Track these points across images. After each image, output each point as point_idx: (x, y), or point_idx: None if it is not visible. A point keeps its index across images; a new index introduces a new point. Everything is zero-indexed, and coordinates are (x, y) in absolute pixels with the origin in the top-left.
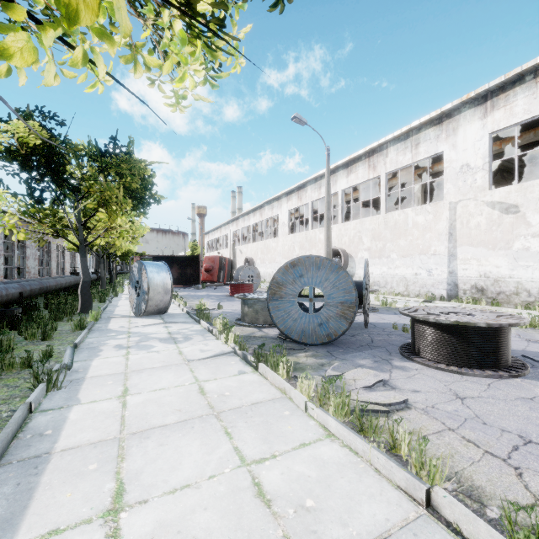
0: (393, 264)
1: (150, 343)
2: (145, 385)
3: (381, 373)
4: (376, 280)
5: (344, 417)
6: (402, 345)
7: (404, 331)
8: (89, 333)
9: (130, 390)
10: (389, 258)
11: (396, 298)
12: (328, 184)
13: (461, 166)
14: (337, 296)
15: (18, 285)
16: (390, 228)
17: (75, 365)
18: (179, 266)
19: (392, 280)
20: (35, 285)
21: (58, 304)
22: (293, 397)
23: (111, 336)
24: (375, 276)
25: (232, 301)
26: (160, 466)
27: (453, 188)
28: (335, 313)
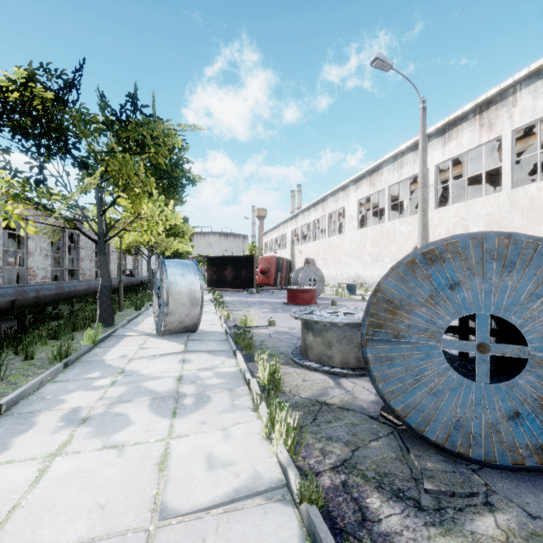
0: None
1: (130, 408)
2: None
3: None
4: None
5: None
6: None
7: None
8: (68, 368)
9: None
10: None
11: None
12: (424, 151)
13: None
14: None
15: (15, 290)
16: (520, 210)
17: None
18: (233, 268)
19: None
20: (49, 289)
21: (71, 314)
22: None
23: (88, 380)
24: None
25: (288, 311)
26: None
27: None
28: None
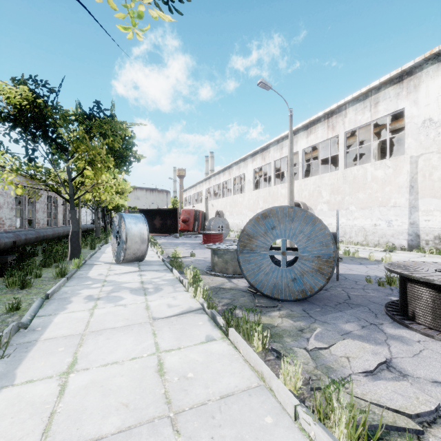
0: (352, 216)
1: (120, 294)
2: (97, 355)
3: (376, 346)
4: (334, 231)
5: (356, 439)
6: (387, 305)
7: (380, 285)
8: (68, 280)
9: (79, 363)
10: (348, 210)
11: (355, 247)
12: (291, 143)
13: (423, 121)
14: (312, 250)
15: (13, 234)
16: (349, 183)
17: (36, 321)
18: (161, 218)
19: (351, 230)
20: (31, 234)
21: (50, 251)
22: (275, 391)
23: (87, 285)
24: (334, 227)
25: (204, 248)
26: None
27: (414, 142)
28: (310, 268)
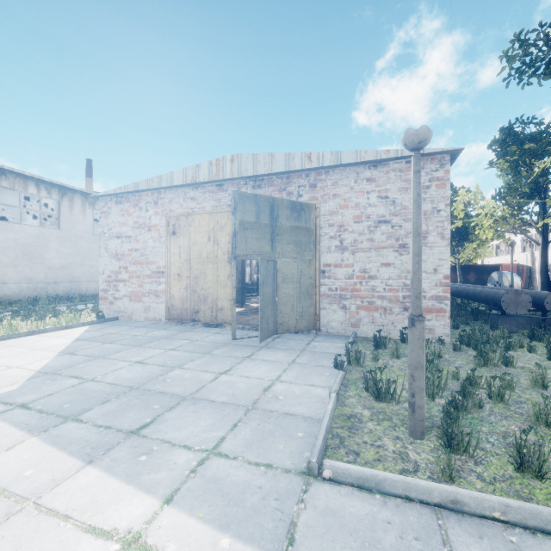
0: None
1: None
2: None
3: None
4: None
5: None
6: None
7: None
8: None
9: None
10: None
11: None
12: None
13: None
14: None
15: None
16: None
17: None
18: (476, 273)
19: None
20: None
21: None
22: None
23: None
24: None
25: None
26: None
27: None
28: None
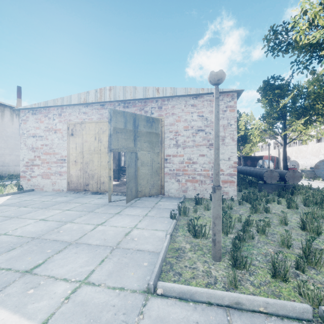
0: None
1: None
2: None
3: None
4: None
5: None
6: None
7: None
8: None
9: None
10: None
11: None
12: None
13: None
14: None
15: None
16: None
17: None
18: (251, 160)
19: None
20: None
21: None
22: (323, 182)
23: None
24: None
25: None
26: (303, 183)
27: None
28: None
